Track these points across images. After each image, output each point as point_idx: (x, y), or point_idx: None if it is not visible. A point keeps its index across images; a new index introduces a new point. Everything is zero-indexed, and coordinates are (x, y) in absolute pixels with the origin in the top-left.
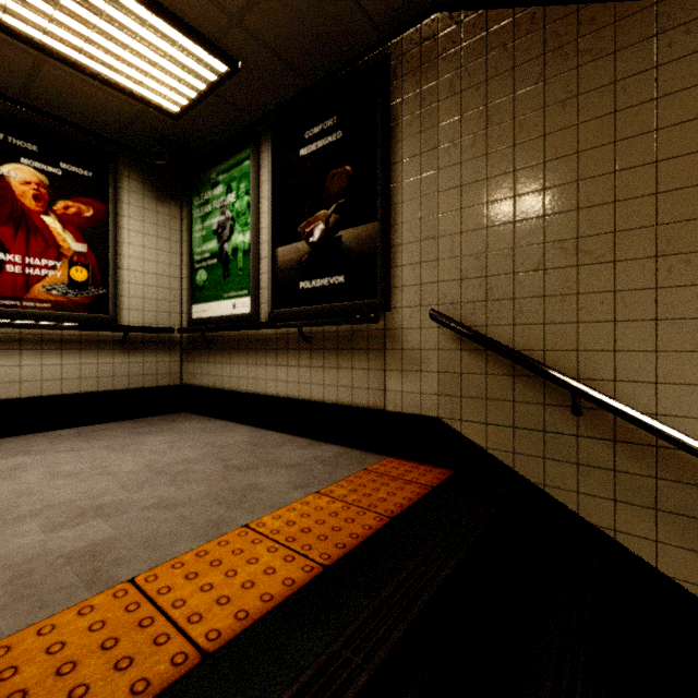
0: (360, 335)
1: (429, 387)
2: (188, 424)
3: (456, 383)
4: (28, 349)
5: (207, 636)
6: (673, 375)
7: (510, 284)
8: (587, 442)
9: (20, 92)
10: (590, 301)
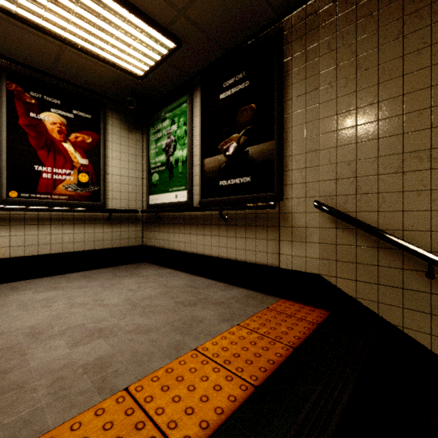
0: (261, 216)
1: (312, 253)
2: (147, 271)
3: (332, 251)
4: (55, 224)
5: None
6: None
7: (375, 182)
8: None
9: (50, 68)
10: None
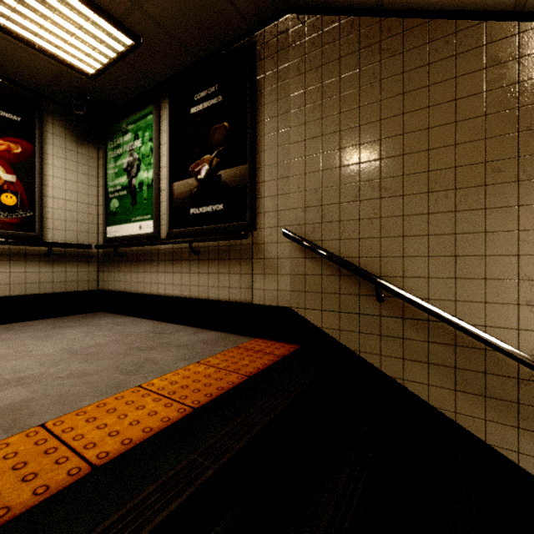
0: (235, 248)
1: (283, 286)
2: (102, 320)
3: (301, 282)
4: None
5: (98, 456)
6: (438, 272)
7: (338, 210)
8: (386, 320)
9: None
10: (388, 223)
